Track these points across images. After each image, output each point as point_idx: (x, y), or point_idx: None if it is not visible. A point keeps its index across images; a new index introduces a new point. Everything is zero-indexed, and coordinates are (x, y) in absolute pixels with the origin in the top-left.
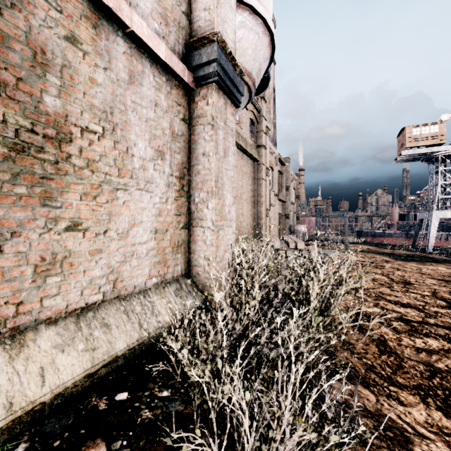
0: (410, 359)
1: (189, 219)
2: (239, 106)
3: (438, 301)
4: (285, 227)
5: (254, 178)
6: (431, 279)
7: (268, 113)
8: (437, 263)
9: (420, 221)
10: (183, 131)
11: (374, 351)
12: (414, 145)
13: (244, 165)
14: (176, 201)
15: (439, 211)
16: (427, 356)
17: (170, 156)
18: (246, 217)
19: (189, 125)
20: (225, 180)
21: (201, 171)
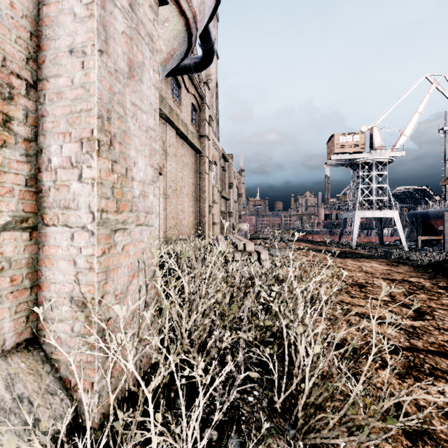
0: None
1: (37, 207)
2: None
3: (403, 308)
4: (229, 226)
5: (196, 171)
6: (377, 278)
7: (211, 107)
8: (368, 259)
9: (344, 220)
10: None
11: (400, 439)
12: (341, 151)
13: (184, 155)
14: None
15: (360, 211)
16: None
17: None
18: (187, 214)
19: None
20: (131, 127)
21: (66, 91)
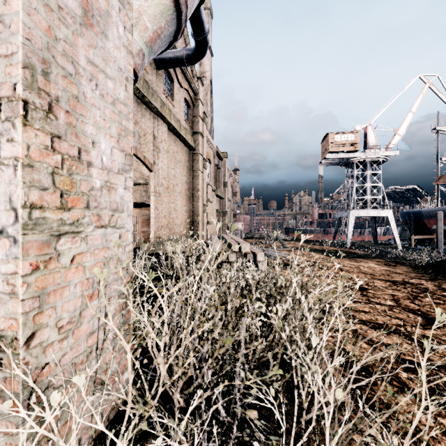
0: None
1: None
2: None
3: (410, 315)
4: (223, 225)
5: (190, 169)
6: (378, 280)
7: (206, 105)
8: (364, 259)
9: (339, 219)
10: None
11: None
12: (335, 150)
13: (177, 152)
14: None
15: (355, 210)
16: None
17: None
18: (180, 213)
19: None
20: (88, 94)
21: None
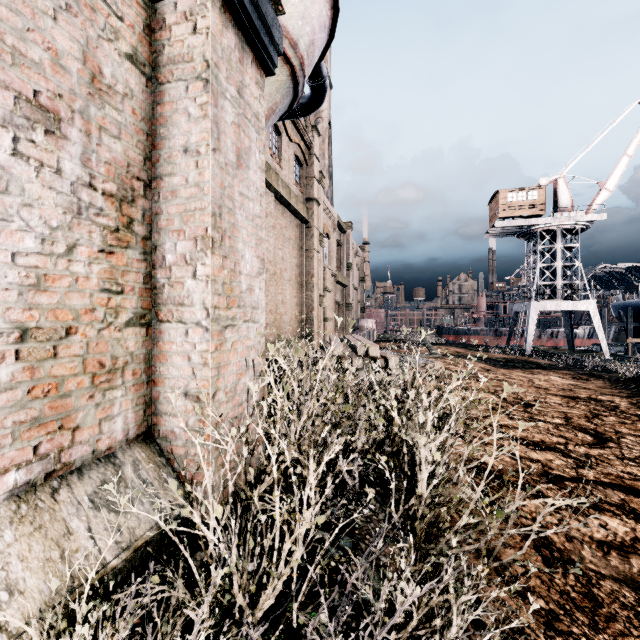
0: (601, 575)
1: (152, 303)
2: (272, 72)
3: (579, 434)
4: (346, 323)
5: (302, 248)
6: (552, 396)
7: (322, 156)
8: (546, 371)
9: (515, 314)
10: (132, 87)
11: (537, 564)
12: (509, 215)
13: (286, 227)
14: (107, 257)
15: (538, 301)
16: (623, 562)
17: (86, 136)
18: (289, 307)
19: (150, 81)
20: (239, 219)
21: (180, 190)
